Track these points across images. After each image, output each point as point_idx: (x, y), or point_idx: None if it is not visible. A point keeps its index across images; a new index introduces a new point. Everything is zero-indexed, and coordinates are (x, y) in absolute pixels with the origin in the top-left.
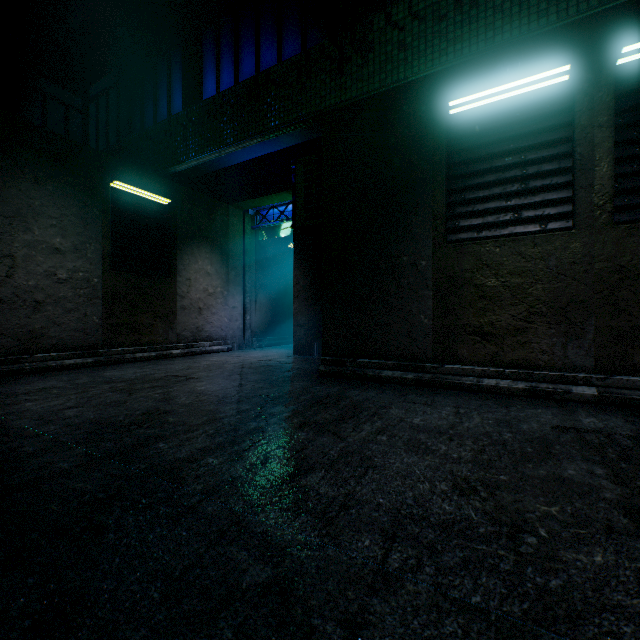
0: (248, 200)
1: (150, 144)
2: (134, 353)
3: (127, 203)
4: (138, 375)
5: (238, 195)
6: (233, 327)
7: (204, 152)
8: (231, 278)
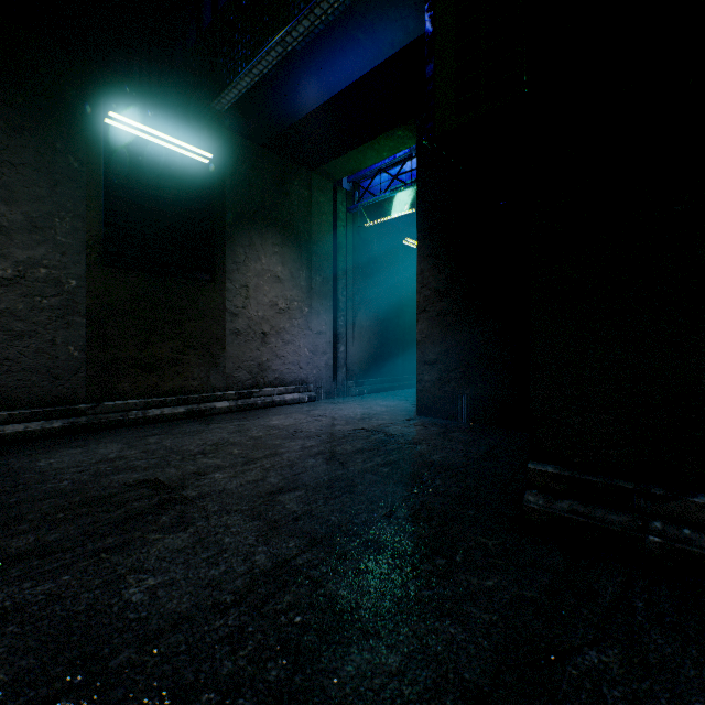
0: (340, 157)
1: (190, 78)
2: (146, 409)
3: (137, 155)
4: (86, 474)
5: (325, 153)
6: (318, 363)
7: (259, 53)
8: (315, 287)
